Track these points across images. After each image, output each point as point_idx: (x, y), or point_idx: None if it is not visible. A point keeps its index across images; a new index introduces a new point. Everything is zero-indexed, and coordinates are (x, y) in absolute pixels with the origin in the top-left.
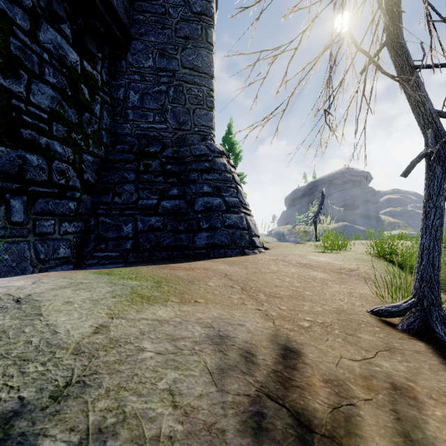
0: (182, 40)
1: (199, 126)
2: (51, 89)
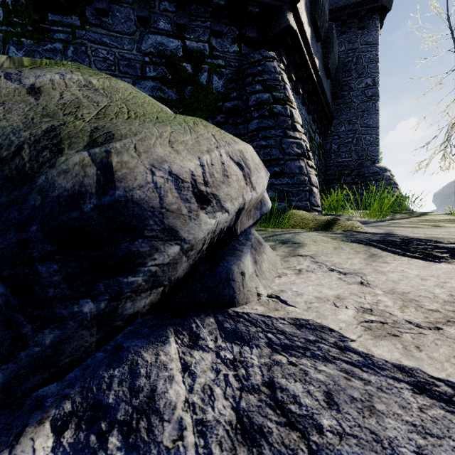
0: (360, 113)
1: (370, 156)
2: (316, 156)
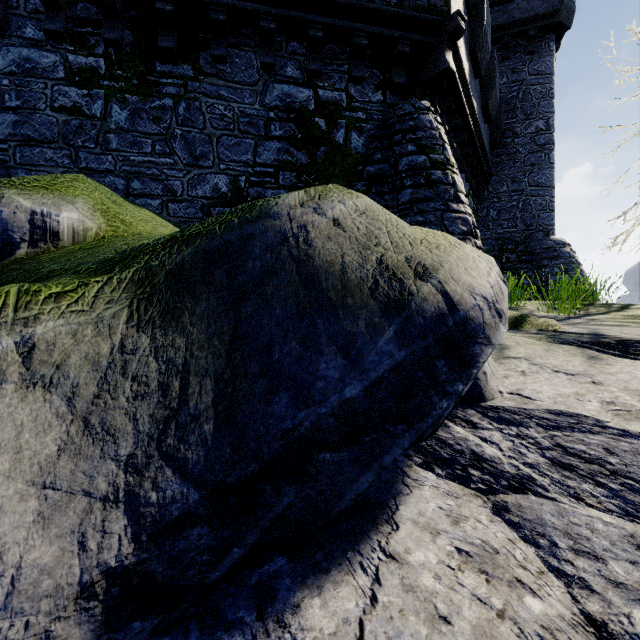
0: (528, 167)
1: (543, 225)
2: None
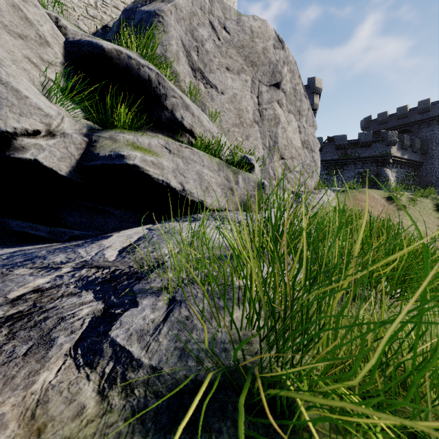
0: (437, 159)
1: None
2: (411, 181)
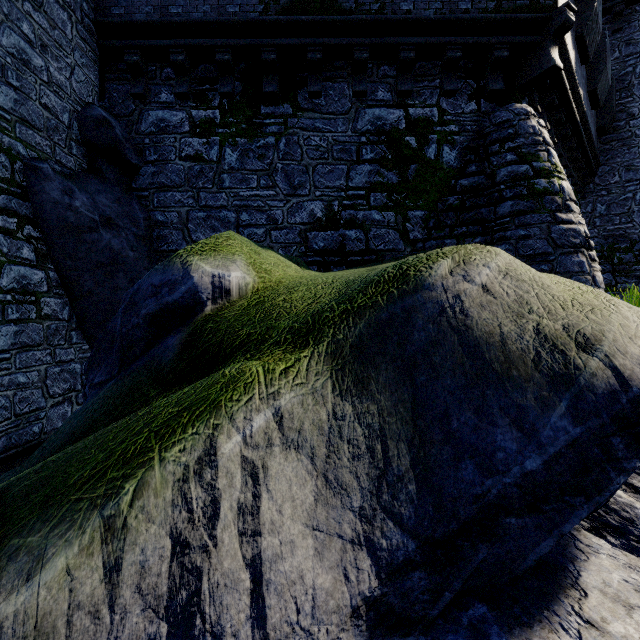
0: None
1: None
2: None
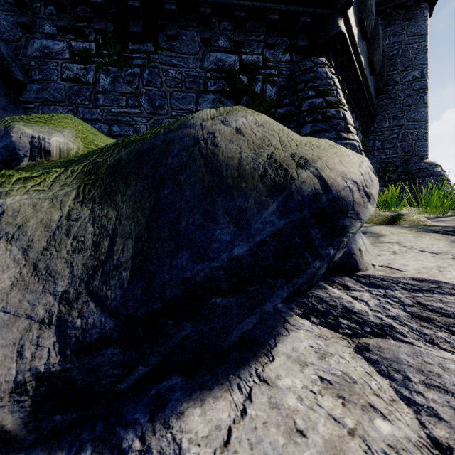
0: (406, 107)
1: (418, 152)
2: None
